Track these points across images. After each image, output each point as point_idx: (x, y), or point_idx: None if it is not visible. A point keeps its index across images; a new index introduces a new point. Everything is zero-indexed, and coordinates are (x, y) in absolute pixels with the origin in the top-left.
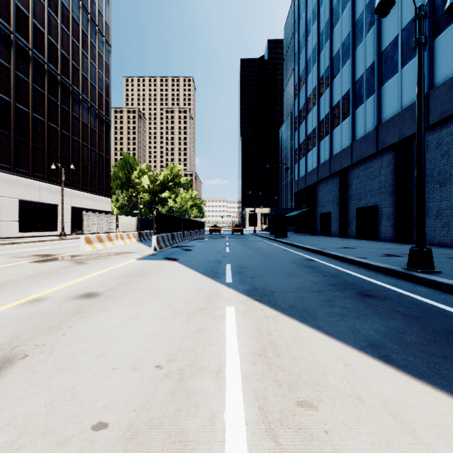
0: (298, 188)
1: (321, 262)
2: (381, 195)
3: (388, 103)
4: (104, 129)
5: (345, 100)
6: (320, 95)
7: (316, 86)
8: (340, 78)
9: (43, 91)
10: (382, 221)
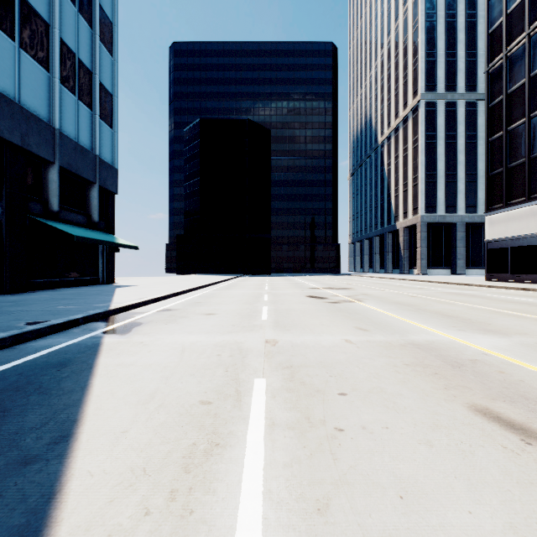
0: None
1: None
2: None
3: None
4: None
5: None
6: None
7: None
8: None
9: None
10: None
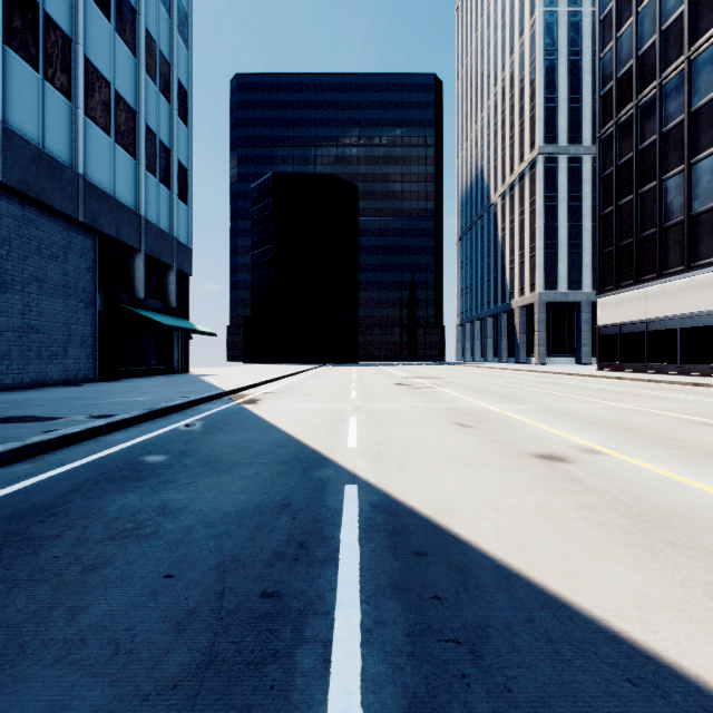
0: None
1: None
2: None
3: None
4: None
5: None
6: None
7: None
8: None
9: None
10: None
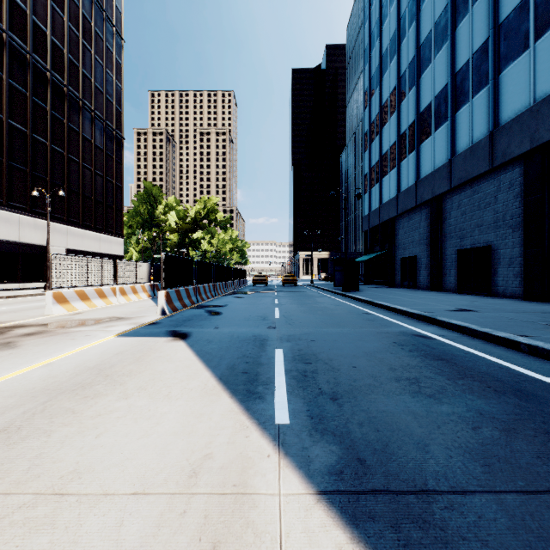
0: (369, 225)
1: (450, 344)
2: (498, 231)
3: (511, 96)
4: (114, 148)
5: (439, 101)
6: (401, 98)
7: (394, 88)
8: (431, 71)
9: (24, 91)
10: (500, 269)
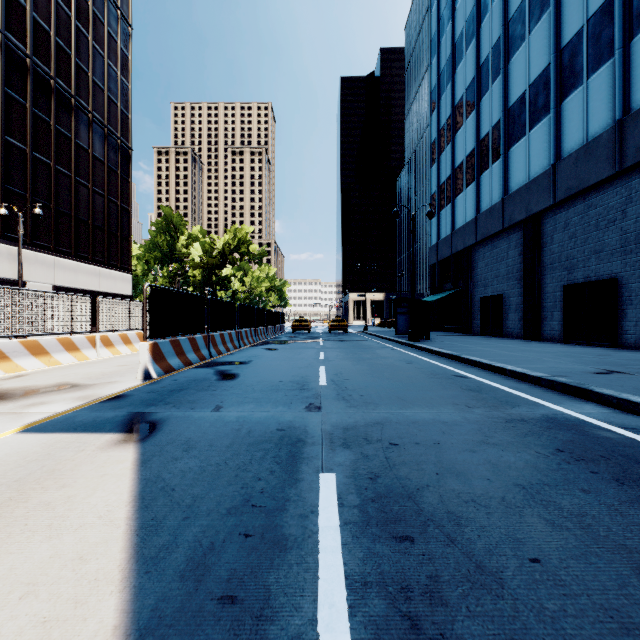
0: (437, 257)
1: None
2: (628, 258)
3: None
4: (119, 161)
5: (536, 90)
6: (481, 93)
7: (472, 81)
8: (524, 52)
9: None
10: (630, 310)
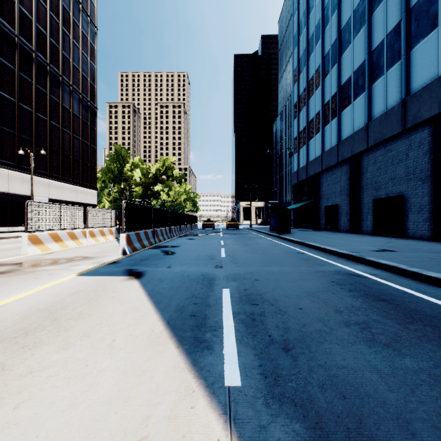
0: (298, 179)
1: (385, 284)
2: (409, 183)
3: (421, 69)
4: (89, 116)
5: (357, 75)
6: (324, 74)
7: (319, 66)
8: (350, 51)
9: (13, 67)
10: (411, 215)
